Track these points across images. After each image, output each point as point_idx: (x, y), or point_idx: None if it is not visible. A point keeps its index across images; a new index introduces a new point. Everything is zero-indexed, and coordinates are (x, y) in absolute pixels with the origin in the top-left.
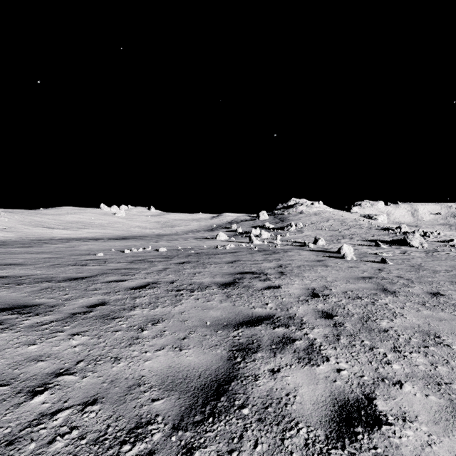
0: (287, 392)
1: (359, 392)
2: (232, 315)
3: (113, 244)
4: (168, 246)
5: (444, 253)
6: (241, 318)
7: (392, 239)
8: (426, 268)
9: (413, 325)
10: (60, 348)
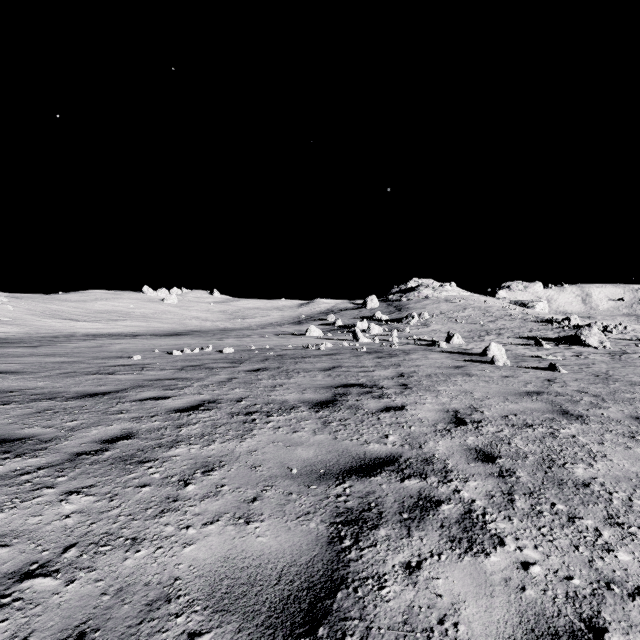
0: (440, 616)
1: (573, 615)
2: (333, 457)
3: (158, 342)
4: (237, 346)
5: (638, 355)
6: (348, 461)
7: (559, 336)
8: (617, 378)
9: (628, 475)
10: (42, 520)
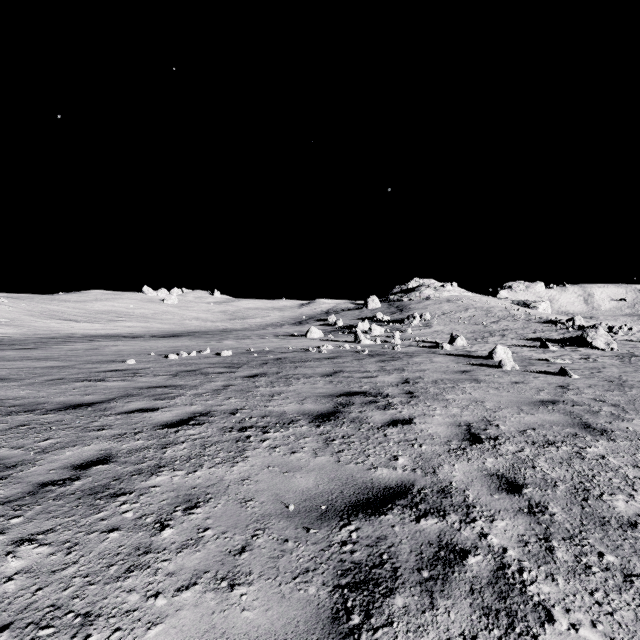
0: None
1: None
2: (336, 487)
3: (156, 344)
4: (235, 348)
5: None
6: (353, 492)
7: (564, 337)
8: (632, 384)
9: None
10: None
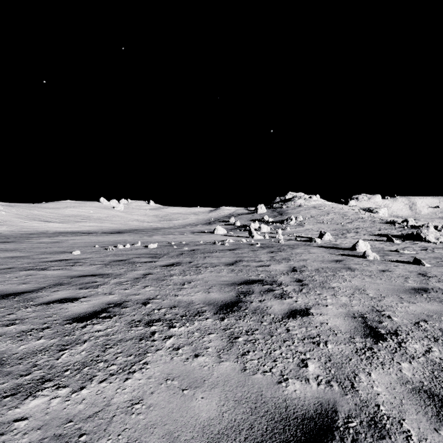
0: None
1: None
2: (244, 417)
3: (103, 238)
4: (161, 242)
5: None
6: (266, 428)
7: (402, 234)
8: None
9: None
10: None
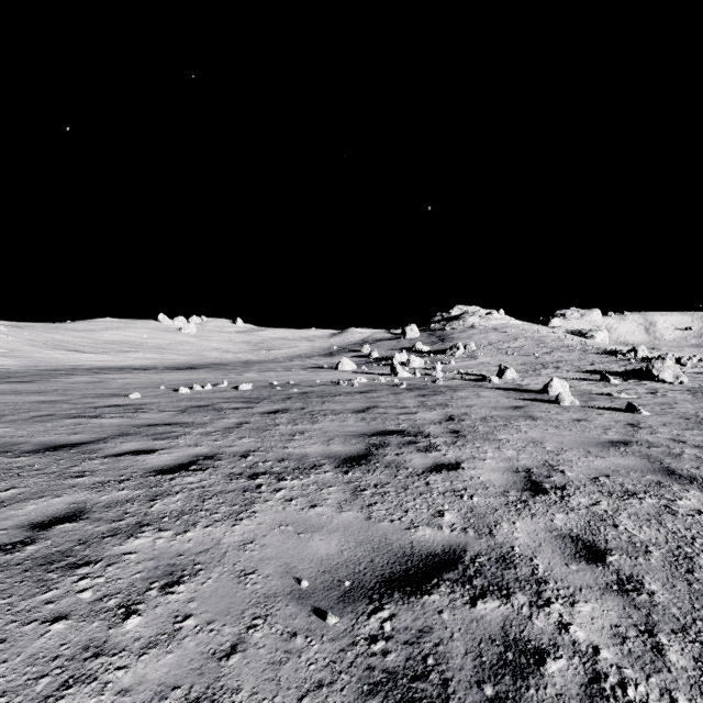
0: None
1: None
2: (365, 553)
3: (169, 376)
4: (257, 381)
5: None
6: (388, 561)
7: (626, 370)
8: None
9: None
10: None
